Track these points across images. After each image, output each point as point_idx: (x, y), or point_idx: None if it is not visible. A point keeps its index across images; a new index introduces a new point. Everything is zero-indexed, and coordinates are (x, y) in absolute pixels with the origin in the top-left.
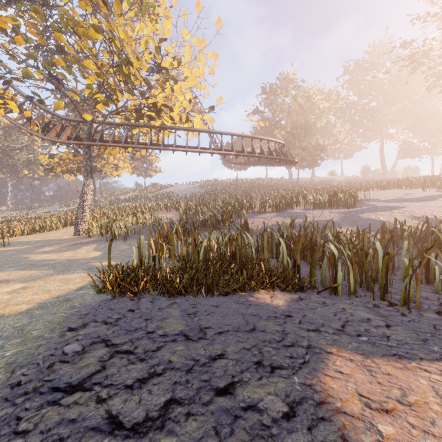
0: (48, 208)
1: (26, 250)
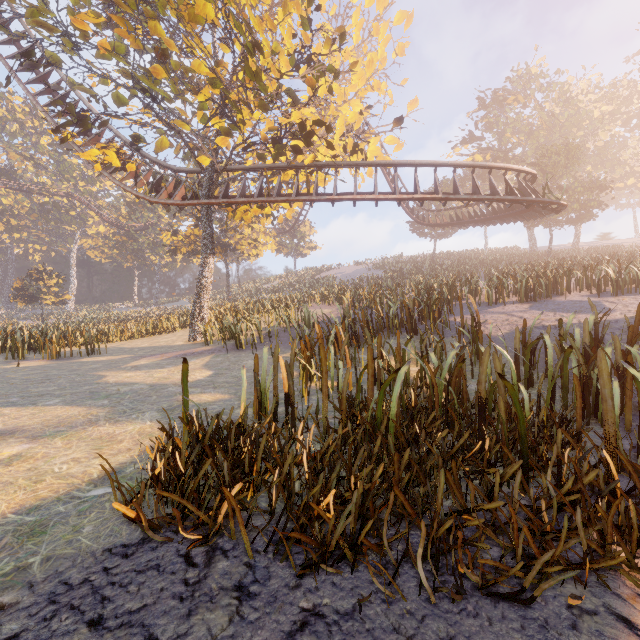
0: (177, 304)
1: (117, 362)
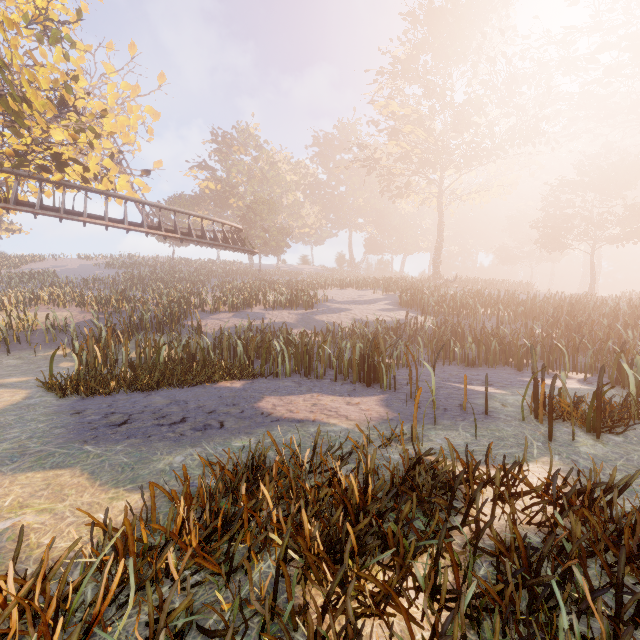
0: None
1: None
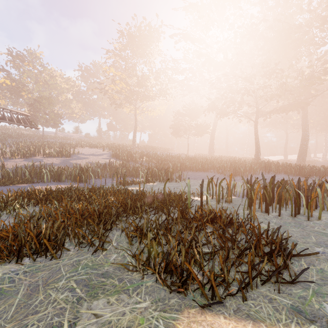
0: None
1: None
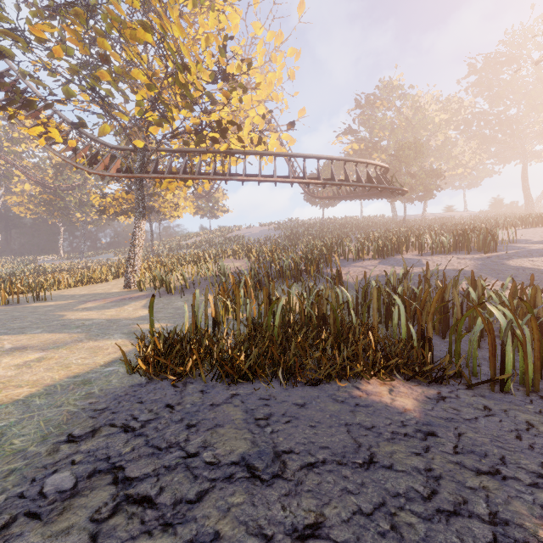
0: (102, 257)
1: (66, 306)
